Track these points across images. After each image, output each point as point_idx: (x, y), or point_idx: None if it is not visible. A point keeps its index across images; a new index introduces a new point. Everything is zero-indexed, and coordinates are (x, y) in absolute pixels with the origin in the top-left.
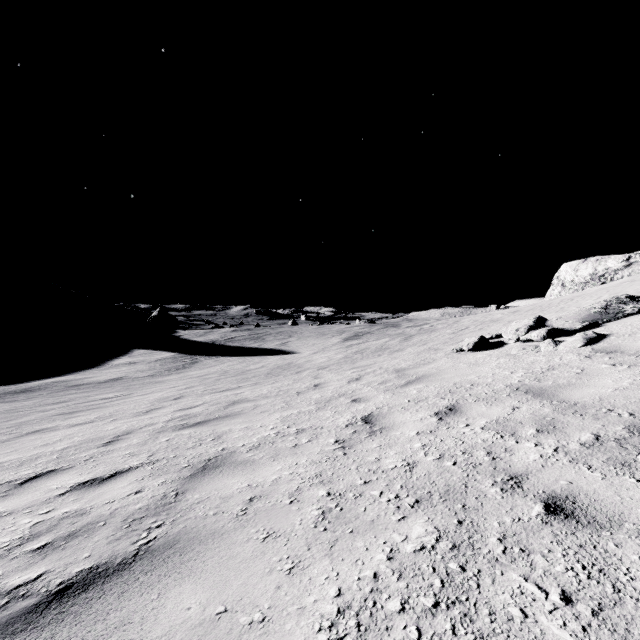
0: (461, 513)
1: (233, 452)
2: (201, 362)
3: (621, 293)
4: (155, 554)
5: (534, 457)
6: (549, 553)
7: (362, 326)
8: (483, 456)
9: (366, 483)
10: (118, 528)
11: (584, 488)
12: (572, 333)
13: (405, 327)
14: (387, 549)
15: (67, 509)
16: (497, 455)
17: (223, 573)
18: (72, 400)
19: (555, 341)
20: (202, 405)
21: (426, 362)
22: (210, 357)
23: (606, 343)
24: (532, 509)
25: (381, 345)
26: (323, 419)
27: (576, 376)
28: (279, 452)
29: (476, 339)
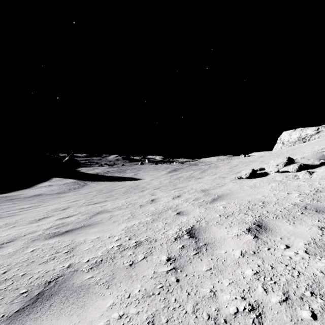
0: None
1: (75, 271)
2: (89, 185)
3: None
4: None
5: None
6: None
7: (178, 165)
8: None
9: None
10: None
11: None
12: (314, 167)
13: (201, 165)
14: None
15: None
16: None
17: None
18: (2, 209)
19: (309, 172)
20: (77, 215)
21: (220, 185)
22: (94, 182)
23: None
24: None
25: (189, 175)
26: (157, 231)
27: None
28: (116, 273)
29: (250, 171)
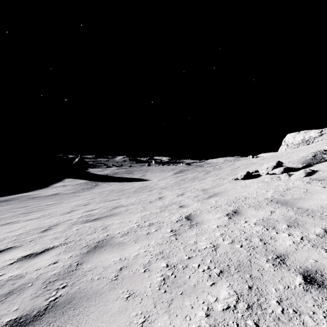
0: (250, 281)
1: (113, 237)
2: (100, 185)
3: (320, 149)
4: (58, 308)
5: (289, 243)
6: (314, 314)
7: (184, 166)
8: (258, 242)
9: (189, 258)
10: (39, 288)
11: (326, 265)
12: (297, 170)
13: (206, 167)
14: (205, 307)
15: (12, 274)
16: (266, 241)
17: (99, 325)
18: (30, 205)
19: (289, 174)
20: (98, 208)
21: (218, 185)
22: (105, 182)
23: (317, 175)
24: (295, 279)
25: (194, 176)
26: (164, 217)
27: (304, 193)
28: (139, 237)
29: (245, 173)
